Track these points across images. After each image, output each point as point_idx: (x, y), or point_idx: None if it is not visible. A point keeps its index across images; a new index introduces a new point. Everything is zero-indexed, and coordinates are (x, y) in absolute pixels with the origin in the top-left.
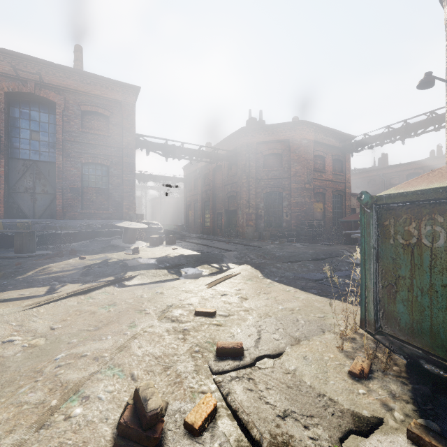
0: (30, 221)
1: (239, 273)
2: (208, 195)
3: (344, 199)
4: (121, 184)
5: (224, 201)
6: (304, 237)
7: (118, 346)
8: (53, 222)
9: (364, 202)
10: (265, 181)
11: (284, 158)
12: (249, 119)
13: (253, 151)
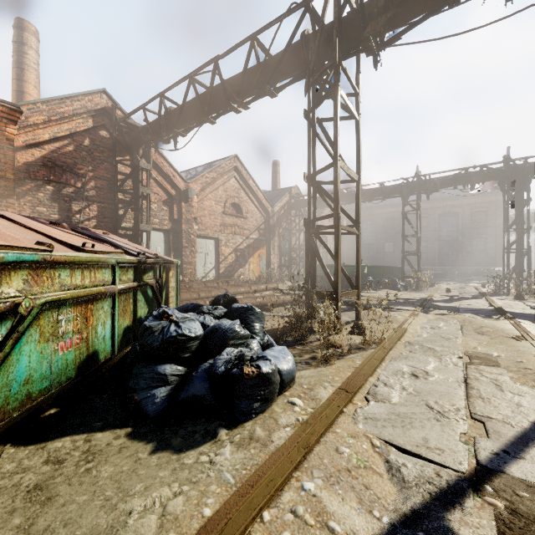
0: (450, 267)
1: None
2: None
3: None
4: (494, 246)
5: None
6: None
7: None
8: (459, 268)
9: None
10: None
11: None
12: None
13: None
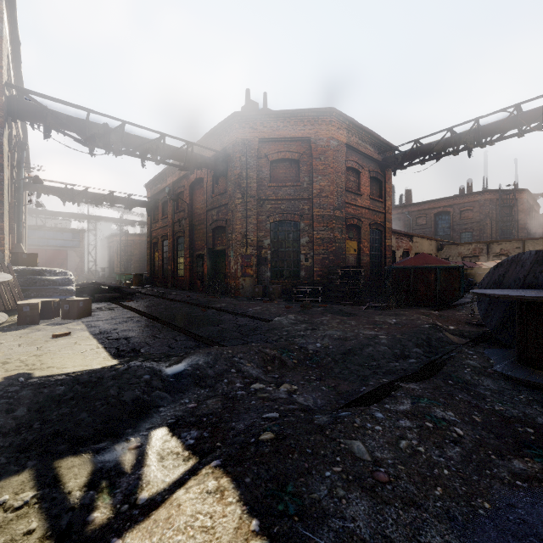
0: None
1: None
2: (183, 226)
3: (384, 236)
4: None
5: (207, 236)
6: (336, 293)
7: None
8: None
9: None
10: (273, 204)
11: (303, 167)
12: (247, 103)
13: (253, 154)
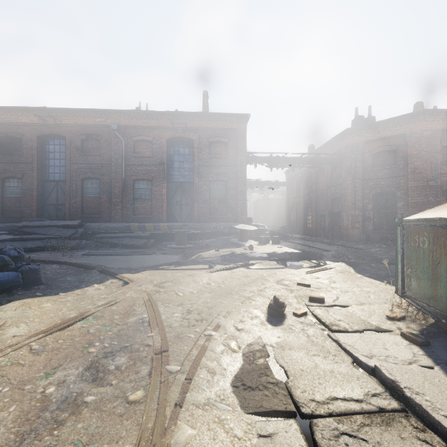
0: (181, 224)
1: (333, 267)
2: (310, 197)
3: None
4: (236, 194)
5: (327, 203)
6: None
7: (259, 289)
8: (193, 225)
9: (396, 222)
10: (374, 181)
11: (399, 154)
12: (355, 118)
13: (359, 152)
